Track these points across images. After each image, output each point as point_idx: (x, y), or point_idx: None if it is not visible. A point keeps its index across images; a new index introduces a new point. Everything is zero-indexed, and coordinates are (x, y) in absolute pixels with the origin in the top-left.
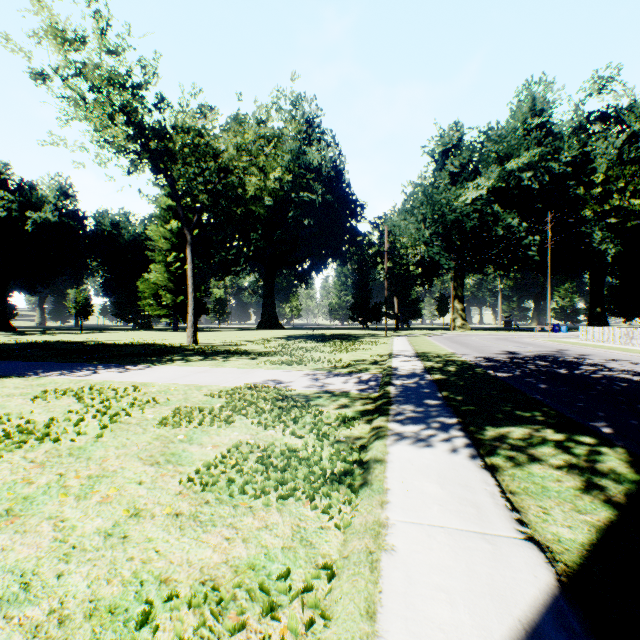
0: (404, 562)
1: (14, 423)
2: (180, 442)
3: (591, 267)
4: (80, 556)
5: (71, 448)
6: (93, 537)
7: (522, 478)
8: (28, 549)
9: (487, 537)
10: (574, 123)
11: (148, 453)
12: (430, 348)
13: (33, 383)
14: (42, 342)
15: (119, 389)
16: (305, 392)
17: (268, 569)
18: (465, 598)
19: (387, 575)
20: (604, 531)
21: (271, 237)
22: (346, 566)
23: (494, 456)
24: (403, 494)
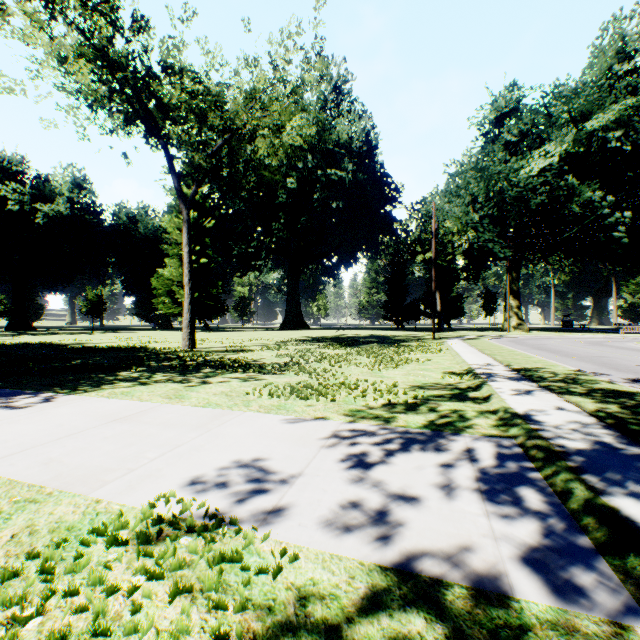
0: None
1: None
2: None
3: None
4: None
5: None
6: None
7: None
8: None
9: None
10: None
11: None
12: (523, 360)
13: None
14: (20, 344)
15: None
16: (330, 583)
17: None
18: None
19: None
20: None
21: (295, 226)
22: None
23: None
24: None
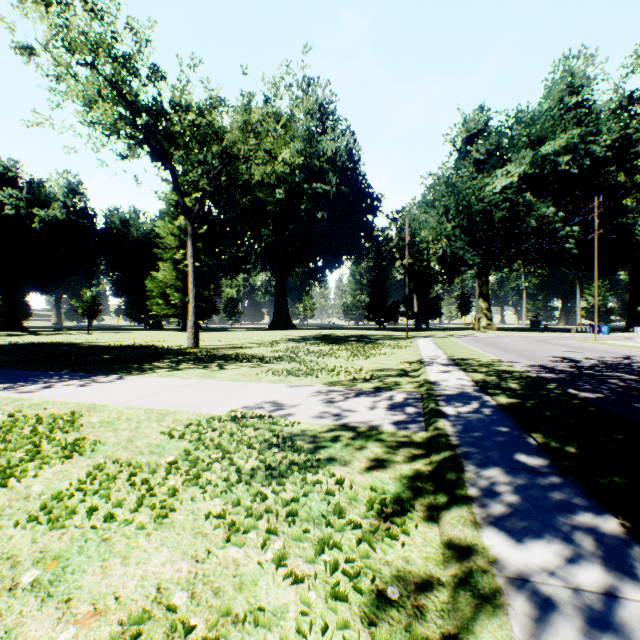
0: None
1: None
2: (26, 590)
3: (631, 262)
4: None
5: None
6: None
7: None
8: None
9: None
10: (614, 103)
11: None
12: (465, 353)
13: None
14: (36, 343)
15: (50, 417)
16: (314, 428)
17: None
18: None
19: None
20: None
21: (283, 233)
22: None
23: None
24: None
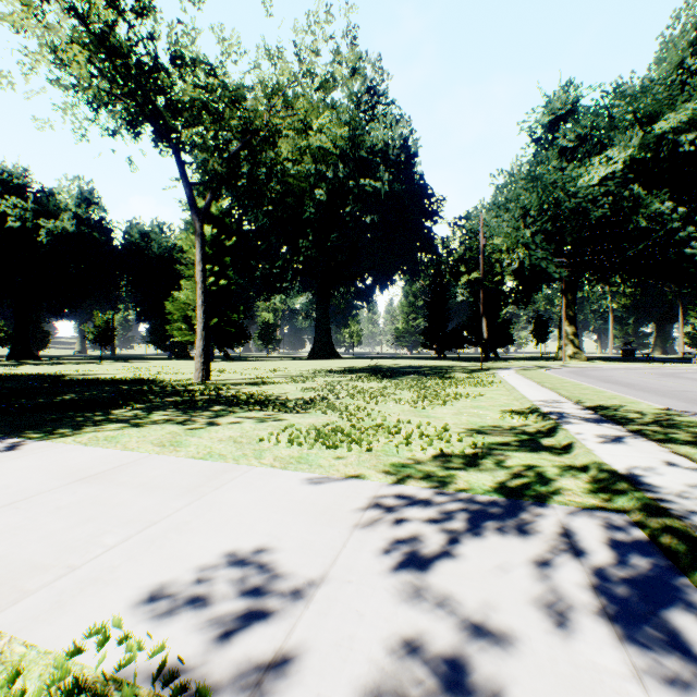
0: None
1: None
2: None
3: None
4: None
5: None
6: None
7: None
8: None
9: None
10: None
11: None
12: (594, 395)
13: None
14: (14, 376)
15: None
16: None
17: None
18: None
19: None
20: None
21: (324, 244)
22: None
23: None
24: None
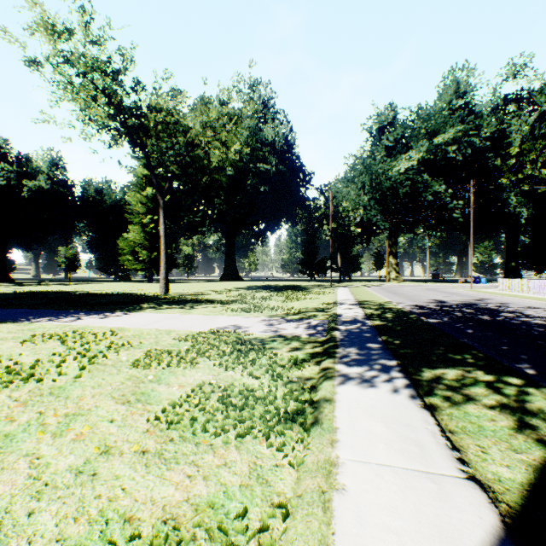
0: (355, 502)
1: (4, 364)
2: (150, 382)
3: (507, 227)
4: (51, 494)
5: (52, 388)
6: (65, 474)
7: (459, 417)
8: (3, 486)
9: (431, 476)
10: (492, 104)
11: (120, 392)
12: (369, 297)
13: (24, 328)
14: (36, 292)
15: (99, 333)
16: (261, 336)
17: (226, 508)
18: (415, 540)
19: (339, 516)
20: (541, 470)
21: (232, 202)
22: (300, 505)
23: (432, 396)
24: (351, 433)
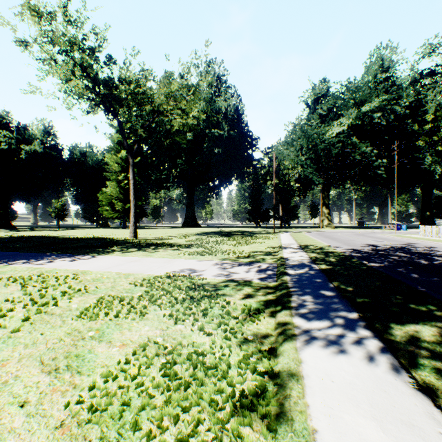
0: None
1: None
2: (90, 339)
3: (422, 182)
4: None
5: None
6: None
7: None
8: None
9: None
10: (411, 78)
11: (52, 354)
12: (309, 242)
13: None
14: (27, 236)
15: (62, 277)
16: (214, 281)
17: None
18: None
19: None
20: None
21: (191, 162)
22: None
23: (421, 369)
24: None
